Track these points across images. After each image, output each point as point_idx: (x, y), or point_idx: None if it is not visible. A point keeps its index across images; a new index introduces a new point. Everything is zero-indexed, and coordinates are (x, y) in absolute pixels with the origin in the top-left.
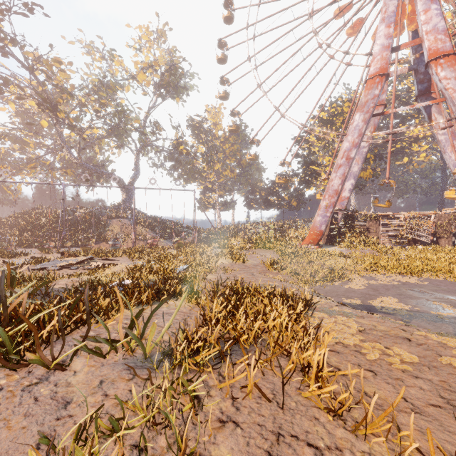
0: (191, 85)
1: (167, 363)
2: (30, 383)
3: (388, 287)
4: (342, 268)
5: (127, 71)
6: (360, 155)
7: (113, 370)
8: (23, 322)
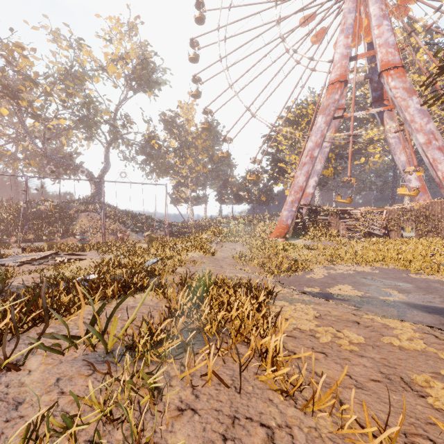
0: (163, 80)
1: (128, 357)
2: None
3: (345, 276)
4: (305, 260)
5: (97, 62)
6: (322, 154)
7: (72, 367)
8: None
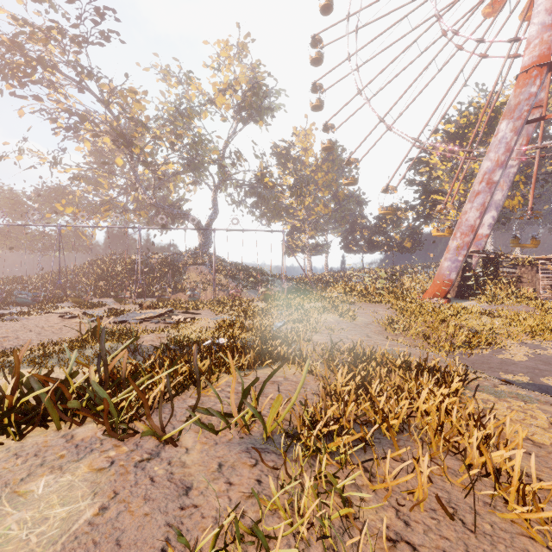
0: (276, 104)
1: (299, 450)
2: (141, 458)
3: None
4: (489, 331)
5: (205, 95)
6: (505, 178)
7: (230, 451)
8: (124, 384)
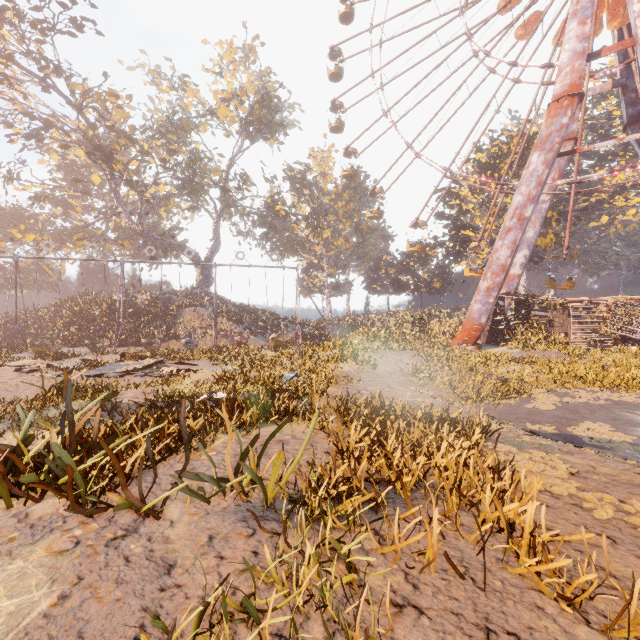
0: (290, 120)
1: (302, 515)
2: (114, 536)
3: (593, 408)
4: (518, 379)
5: (204, 105)
6: (537, 214)
7: (224, 522)
8: (96, 449)
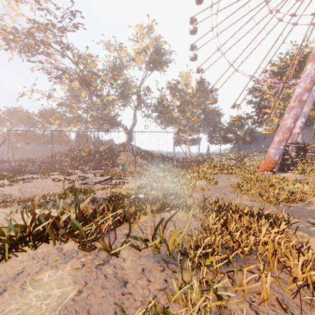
0: (170, 59)
1: (189, 263)
2: (99, 263)
3: None
4: (300, 192)
5: (129, 56)
6: (310, 98)
7: (148, 261)
8: (89, 220)
